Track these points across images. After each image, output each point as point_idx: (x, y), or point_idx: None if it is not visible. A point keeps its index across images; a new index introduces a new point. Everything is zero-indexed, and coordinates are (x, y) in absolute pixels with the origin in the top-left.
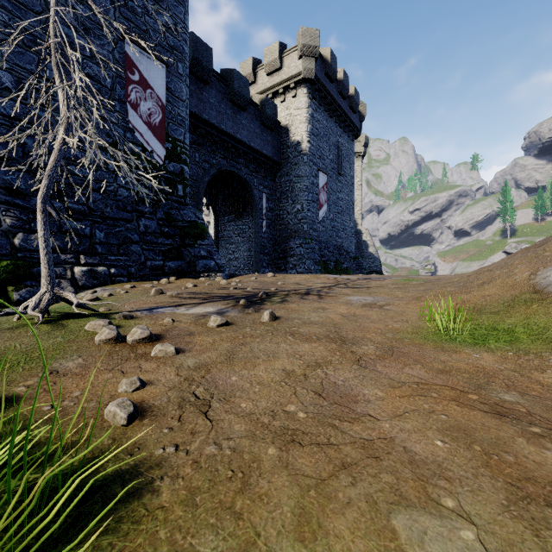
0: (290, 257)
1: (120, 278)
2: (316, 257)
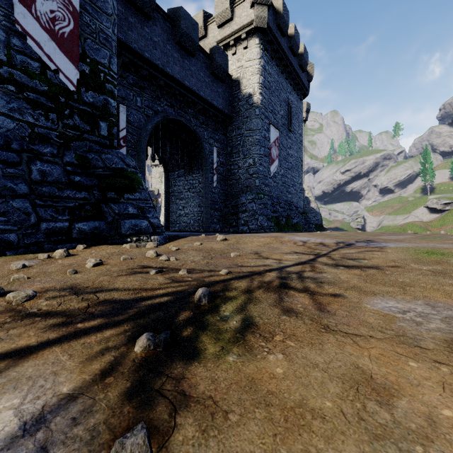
0: (241, 213)
1: None
2: (268, 213)
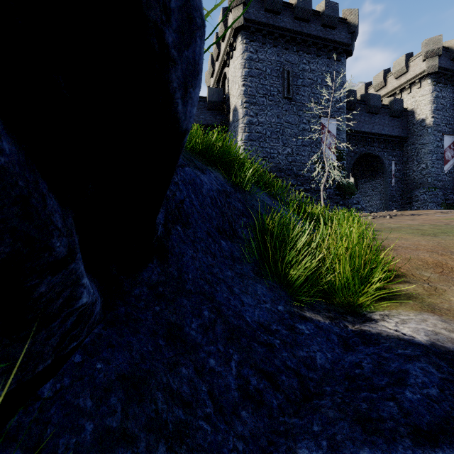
0: (414, 202)
1: None
2: (438, 201)
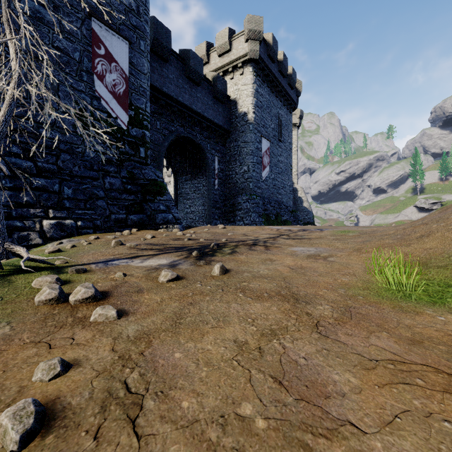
0: (238, 211)
1: (86, 230)
2: (260, 211)
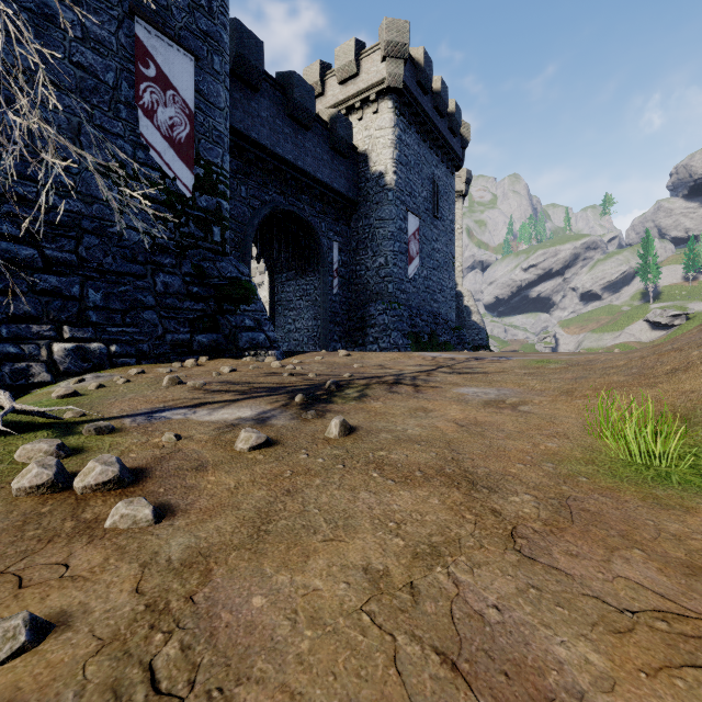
0: (370, 328)
1: (124, 358)
2: (404, 328)
